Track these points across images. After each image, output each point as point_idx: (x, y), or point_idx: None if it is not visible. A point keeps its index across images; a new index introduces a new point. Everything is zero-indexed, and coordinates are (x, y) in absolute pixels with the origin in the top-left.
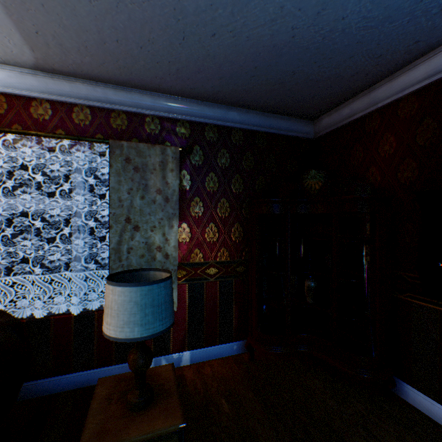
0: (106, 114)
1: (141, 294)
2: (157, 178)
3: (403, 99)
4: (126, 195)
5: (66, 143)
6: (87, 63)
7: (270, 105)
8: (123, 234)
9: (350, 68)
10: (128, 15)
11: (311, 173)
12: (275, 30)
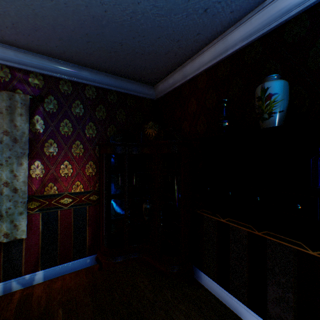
0: None
1: None
2: (4, 121)
3: (200, 75)
4: None
5: None
6: None
7: (115, 69)
8: None
9: (162, 47)
10: None
11: (150, 124)
12: (87, 1)
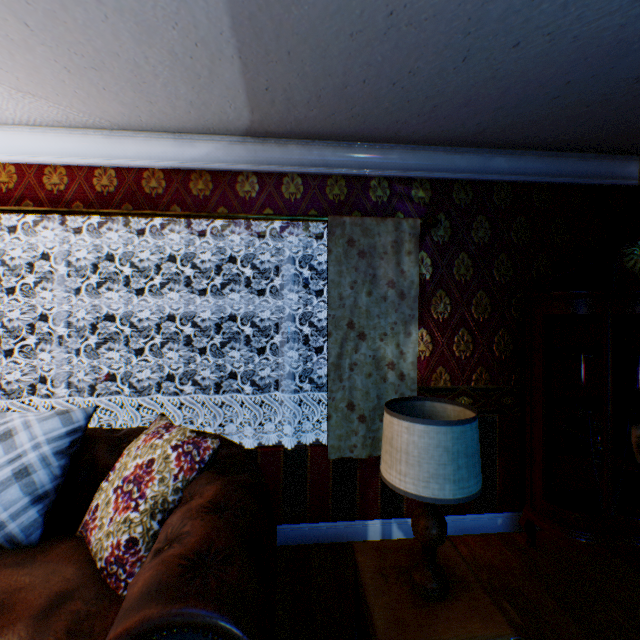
0: (320, 182)
1: (452, 437)
2: (389, 265)
3: None
4: (348, 291)
5: (274, 225)
6: (311, 117)
7: (566, 139)
8: (344, 344)
9: None
10: (394, 43)
11: None
12: (633, 15)
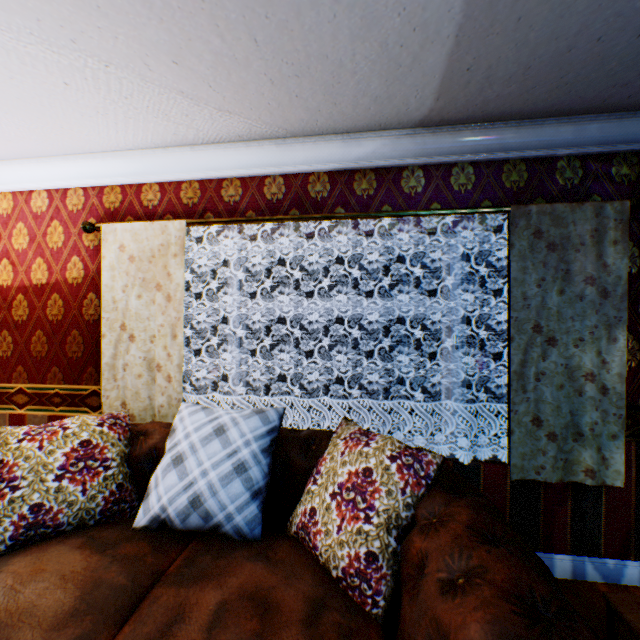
0: (495, 168)
1: None
2: (586, 258)
3: None
4: (533, 290)
5: (441, 220)
6: (503, 95)
7: None
8: (527, 350)
9: None
10: None
11: None
12: None
